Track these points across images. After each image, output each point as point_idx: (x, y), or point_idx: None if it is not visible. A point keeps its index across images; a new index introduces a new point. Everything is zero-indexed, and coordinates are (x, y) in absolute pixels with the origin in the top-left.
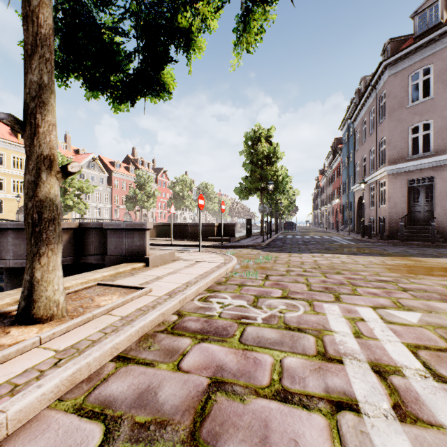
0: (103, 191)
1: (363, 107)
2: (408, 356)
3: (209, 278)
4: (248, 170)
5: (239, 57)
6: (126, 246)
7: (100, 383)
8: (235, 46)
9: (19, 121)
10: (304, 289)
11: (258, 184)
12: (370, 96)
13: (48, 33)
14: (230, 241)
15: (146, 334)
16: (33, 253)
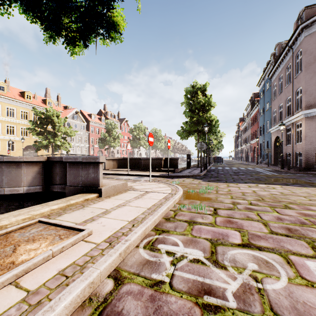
0: (83, 135)
1: (280, 65)
2: None
3: (157, 214)
4: (188, 116)
5: None
6: (82, 177)
7: None
8: None
9: None
10: (264, 231)
11: (195, 127)
12: (286, 55)
13: None
14: (174, 171)
15: None
16: None
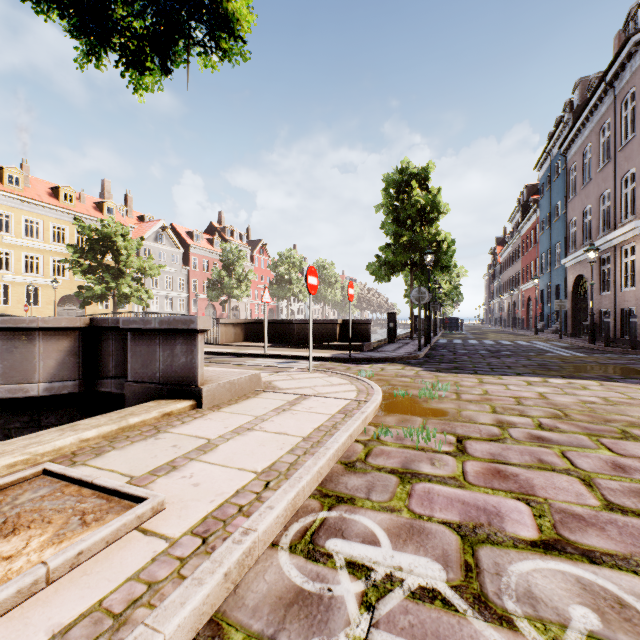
0: (176, 274)
1: (585, 124)
2: None
3: (326, 453)
4: (390, 233)
5: None
6: (161, 364)
7: None
8: None
9: None
10: (589, 502)
11: (406, 256)
12: (601, 102)
13: None
14: (363, 349)
15: None
16: None
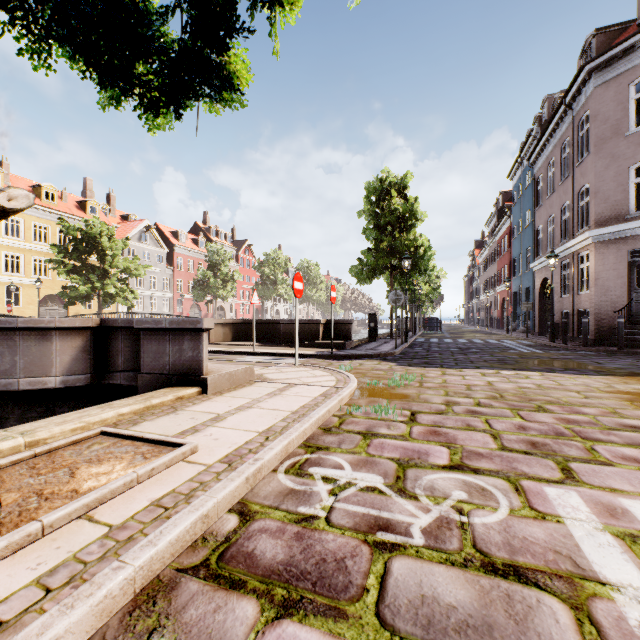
0: (160, 274)
1: (550, 140)
2: None
3: (309, 420)
4: (371, 238)
5: None
6: (171, 358)
7: None
8: None
9: None
10: (490, 446)
11: (386, 260)
12: (562, 121)
13: None
14: (345, 347)
15: (156, 578)
16: None
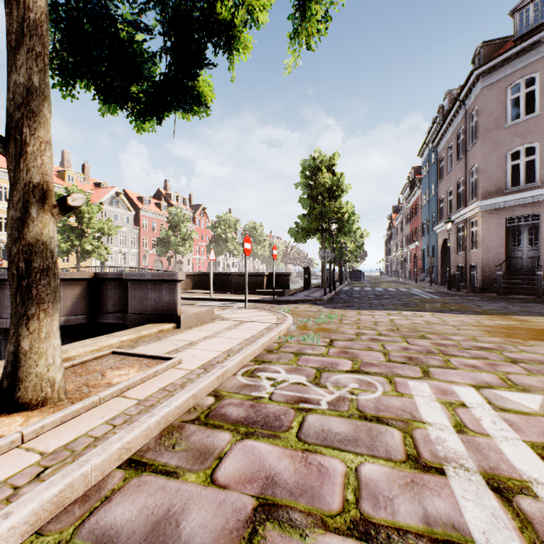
0: (128, 233)
1: (449, 127)
2: (536, 463)
3: (257, 344)
4: (305, 206)
5: (297, 53)
6: (152, 301)
7: (99, 505)
8: (290, 38)
9: (0, 138)
10: (380, 359)
11: (318, 224)
12: (458, 113)
13: (39, 19)
14: (284, 294)
15: (170, 425)
16: (19, 316)
